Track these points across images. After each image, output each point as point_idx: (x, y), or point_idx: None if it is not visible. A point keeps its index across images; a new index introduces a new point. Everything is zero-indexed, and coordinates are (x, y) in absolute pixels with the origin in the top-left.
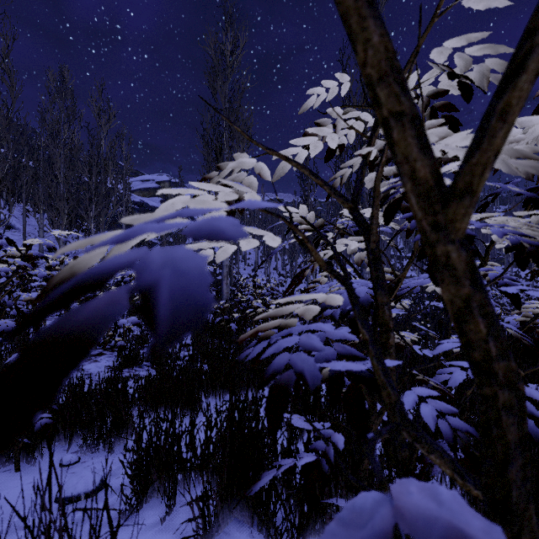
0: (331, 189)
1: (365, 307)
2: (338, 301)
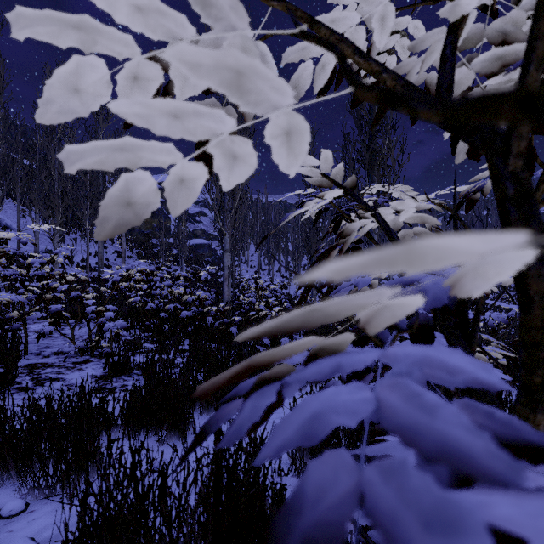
0: (397, 79)
1: (450, 308)
2: (479, 287)
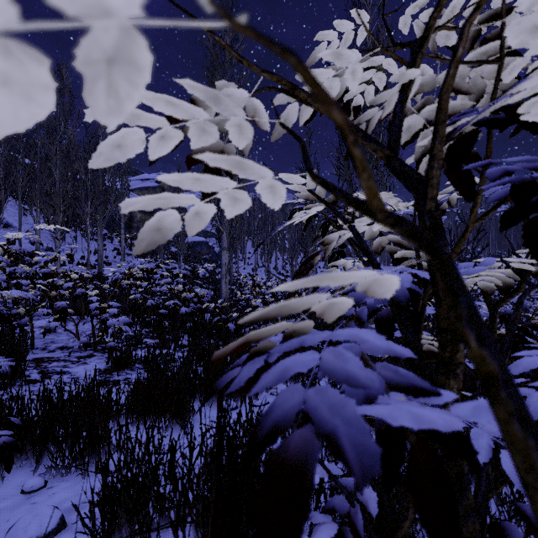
0: (357, 131)
1: (403, 304)
2: (387, 292)
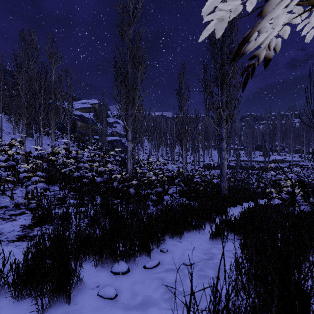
0: None
1: None
2: None
